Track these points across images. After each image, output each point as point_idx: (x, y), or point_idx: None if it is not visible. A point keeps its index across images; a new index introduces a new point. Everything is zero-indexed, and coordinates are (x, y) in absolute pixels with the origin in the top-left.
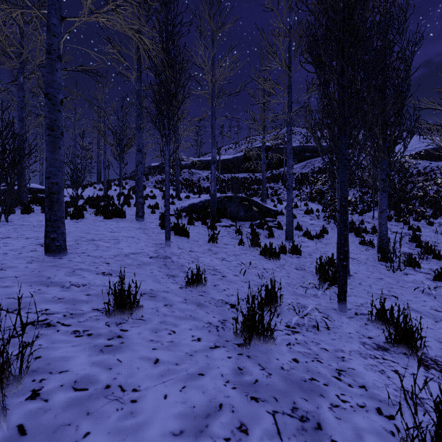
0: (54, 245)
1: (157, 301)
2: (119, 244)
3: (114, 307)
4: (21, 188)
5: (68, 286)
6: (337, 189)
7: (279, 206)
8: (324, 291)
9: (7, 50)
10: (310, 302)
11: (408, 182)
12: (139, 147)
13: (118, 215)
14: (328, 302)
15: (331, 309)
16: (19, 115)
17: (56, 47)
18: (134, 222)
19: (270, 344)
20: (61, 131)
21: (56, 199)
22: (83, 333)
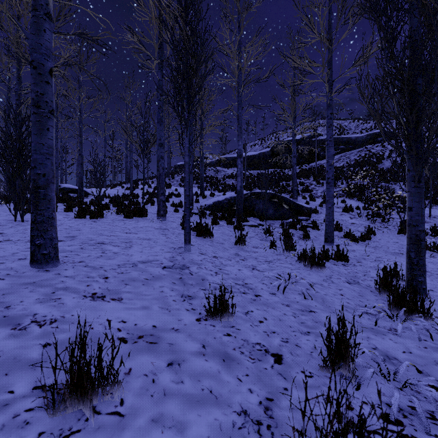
0: (40, 253)
1: (157, 354)
2: (130, 249)
3: (65, 393)
4: None
5: (25, 326)
6: (407, 179)
7: (311, 204)
8: (403, 322)
9: None
10: (392, 346)
11: None
12: (160, 141)
13: (139, 213)
14: (419, 345)
15: (434, 363)
16: None
17: (43, 1)
18: (155, 221)
19: None
20: (50, 108)
21: (42, 195)
22: None
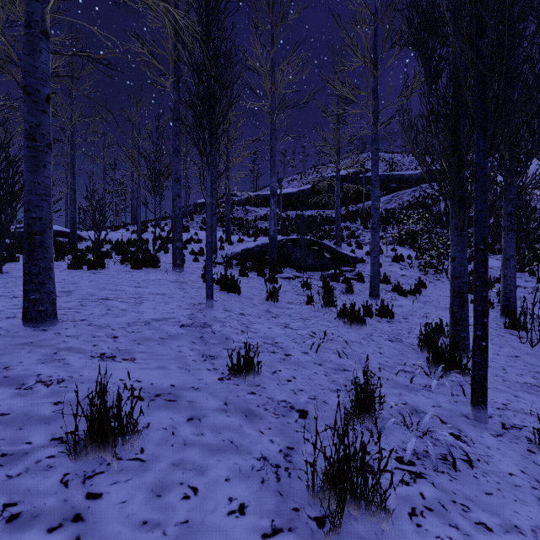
0: (35, 310)
1: (176, 411)
2: (140, 306)
3: (87, 440)
4: None
5: (30, 386)
6: (451, 227)
7: (358, 252)
8: (439, 379)
9: (11, 54)
10: (423, 401)
11: (530, 219)
12: (176, 175)
13: (150, 263)
14: (450, 400)
15: (460, 415)
16: None
17: (39, 17)
18: (170, 272)
19: (380, 520)
20: (48, 142)
21: (38, 243)
22: (0, 515)
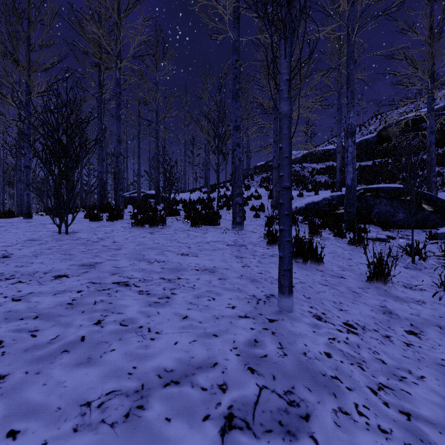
0: None
1: None
2: (164, 306)
3: None
4: (118, 193)
5: None
6: None
7: None
8: None
9: (103, 43)
10: None
11: None
12: (236, 123)
13: (210, 221)
14: None
15: None
16: (116, 114)
17: None
18: (229, 231)
19: None
20: None
21: None
22: None
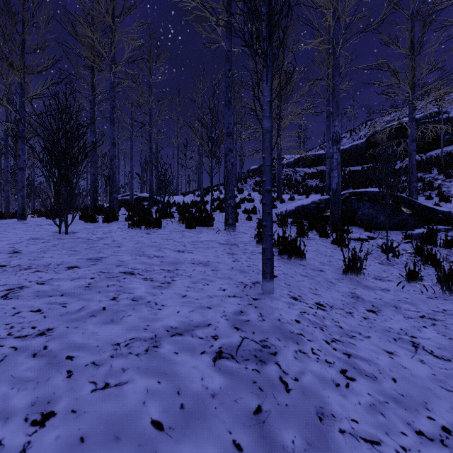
0: None
1: None
2: (166, 288)
3: None
4: (112, 195)
5: None
6: None
7: (444, 206)
8: None
9: (98, 47)
10: None
11: None
12: (228, 129)
13: (203, 222)
14: None
15: None
16: (110, 117)
17: None
18: (221, 232)
19: None
20: None
21: None
22: None
